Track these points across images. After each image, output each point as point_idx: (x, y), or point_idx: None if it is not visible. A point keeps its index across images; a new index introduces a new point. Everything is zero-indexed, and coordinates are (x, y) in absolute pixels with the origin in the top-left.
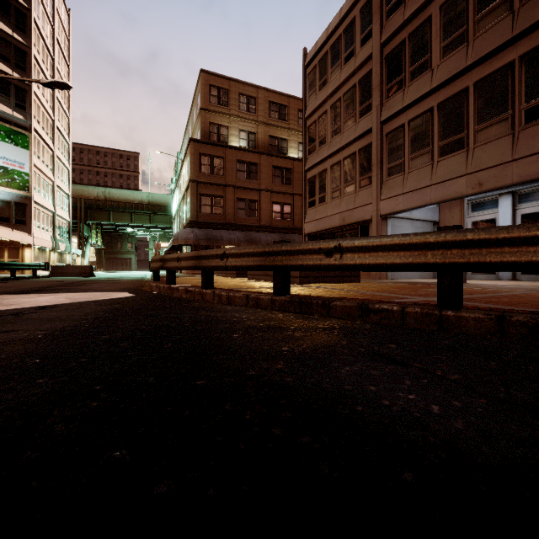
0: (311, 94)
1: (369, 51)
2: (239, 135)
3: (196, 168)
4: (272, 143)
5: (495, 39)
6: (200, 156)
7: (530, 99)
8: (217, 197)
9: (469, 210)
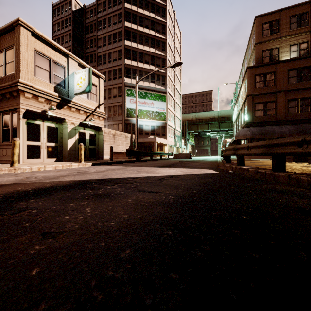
0: None
1: None
2: (290, 49)
3: (252, 86)
4: None
5: None
6: (255, 76)
7: None
8: (269, 102)
9: None
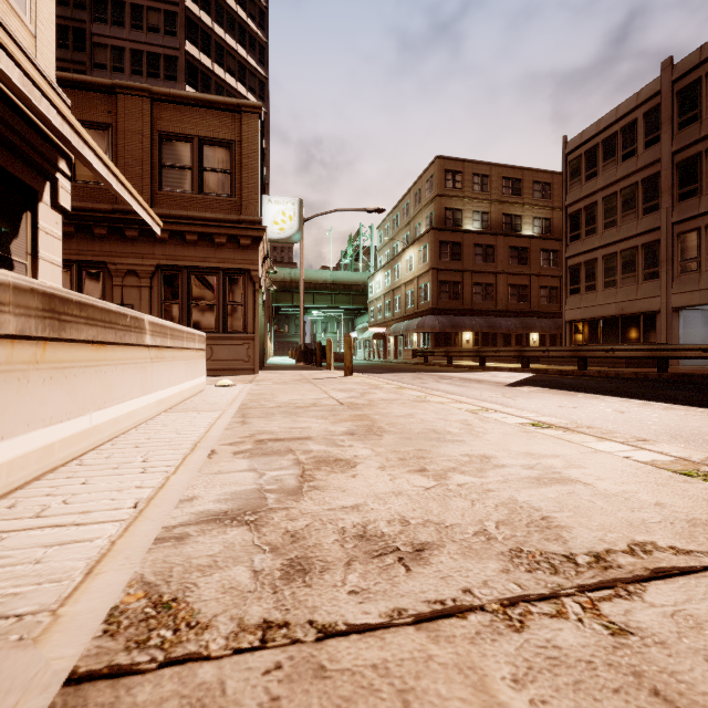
0: (573, 182)
1: (656, 156)
2: (473, 217)
3: (436, 256)
4: (505, 221)
5: None
6: (440, 243)
7: None
8: (455, 283)
9: None
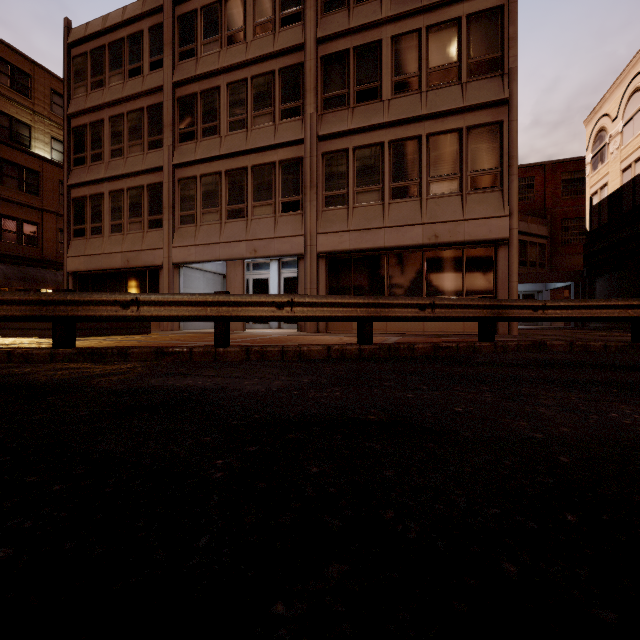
0: (78, 87)
1: (160, 82)
2: None
3: None
4: None
5: (265, 139)
6: None
7: (285, 196)
8: None
9: (251, 268)
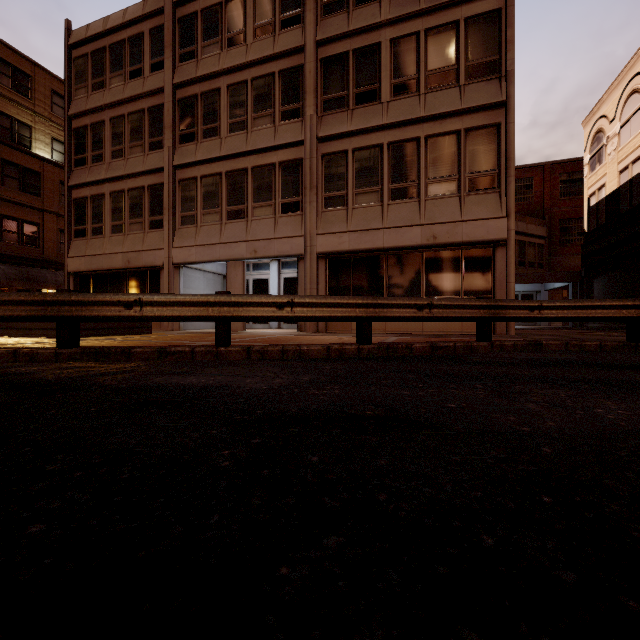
0: (79, 88)
1: (160, 83)
2: None
3: None
4: None
5: (265, 140)
6: None
7: (285, 197)
8: None
9: (251, 268)
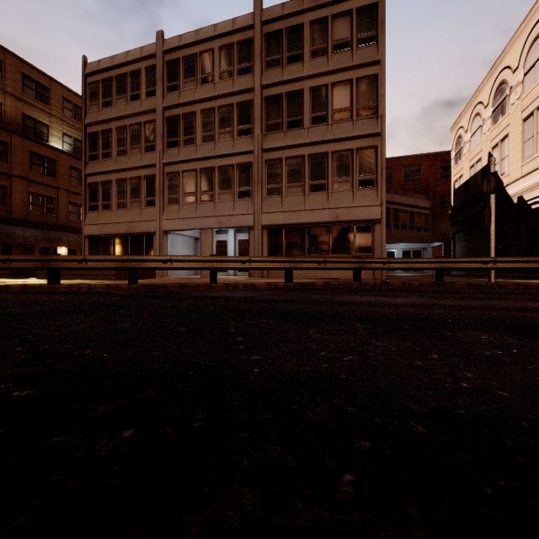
0: (92, 104)
1: (153, 106)
2: None
3: None
4: (27, 123)
5: (227, 149)
6: None
7: (240, 187)
8: None
9: (215, 233)
